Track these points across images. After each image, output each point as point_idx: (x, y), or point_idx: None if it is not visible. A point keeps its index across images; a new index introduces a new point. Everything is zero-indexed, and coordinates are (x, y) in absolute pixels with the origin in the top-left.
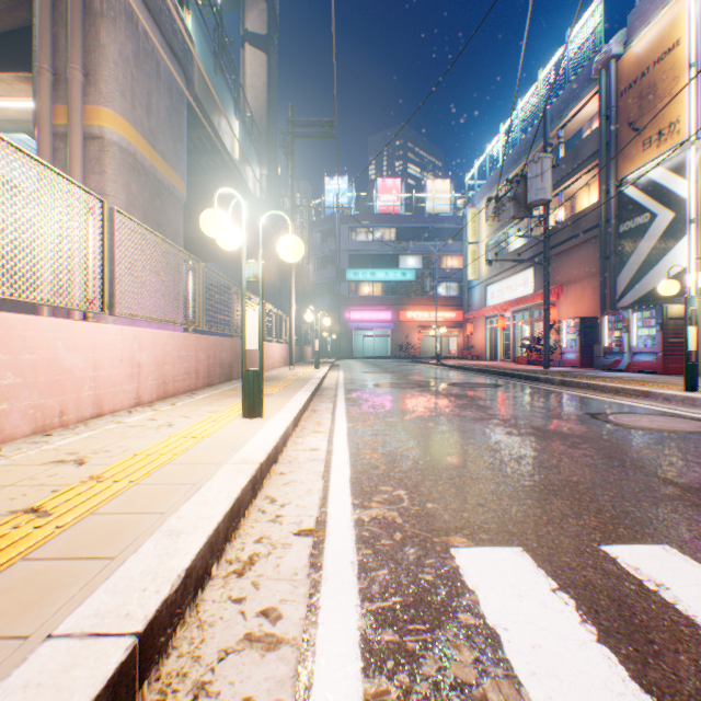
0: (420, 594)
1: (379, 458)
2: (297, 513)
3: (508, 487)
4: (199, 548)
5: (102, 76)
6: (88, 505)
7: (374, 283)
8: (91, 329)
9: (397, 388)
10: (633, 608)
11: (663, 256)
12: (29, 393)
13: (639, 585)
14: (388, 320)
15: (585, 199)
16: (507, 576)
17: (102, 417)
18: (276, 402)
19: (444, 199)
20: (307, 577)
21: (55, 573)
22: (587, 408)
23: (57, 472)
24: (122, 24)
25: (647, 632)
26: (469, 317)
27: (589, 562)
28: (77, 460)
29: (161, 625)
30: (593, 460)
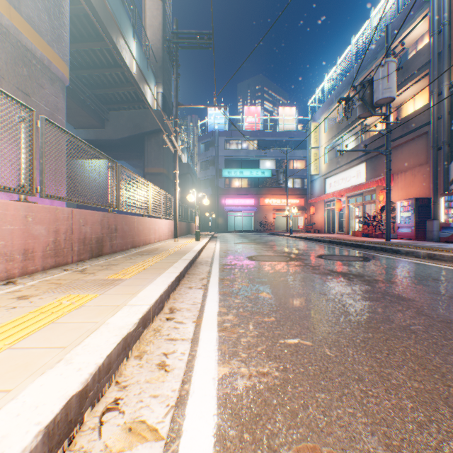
0: None
1: None
2: None
3: None
4: None
5: None
6: None
7: (242, 179)
8: None
9: (271, 262)
10: None
11: None
12: None
13: None
14: (252, 205)
15: (411, 106)
16: None
17: None
18: (100, 308)
19: (291, 121)
20: None
21: None
22: None
23: None
24: None
25: None
26: (312, 201)
27: None
28: None
29: None
30: None
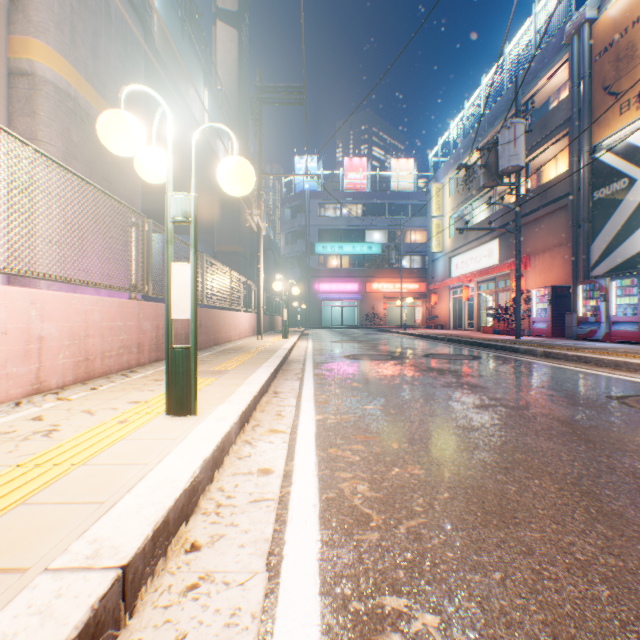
0: None
1: (366, 494)
2: None
3: None
4: None
5: (31, 1)
6: None
7: (341, 256)
8: None
9: (369, 360)
10: None
11: None
12: None
13: None
14: (355, 291)
15: (552, 170)
16: None
17: None
18: (226, 384)
19: (407, 177)
20: None
21: None
22: (601, 388)
23: None
24: None
25: None
26: (433, 287)
27: None
28: None
29: None
30: None
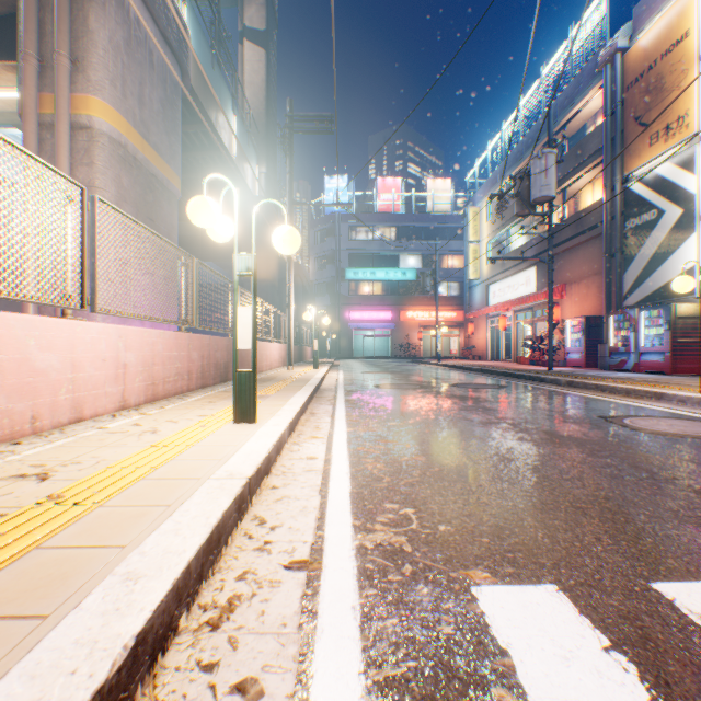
0: (439, 655)
1: (382, 468)
2: (289, 538)
3: (530, 505)
4: (159, 600)
5: (90, 63)
6: (34, 536)
7: (374, 282)
8: (69, 326)
9: (398, 389)
10: None
11: (671, 254)
12: None
13: None
14: (388, 320)
15: (589, 197)
16: (545, 628)
17: (81, 423)
18: (272, 405)
19: (444, 198)
20: (297, 631)
21: None
22: (599, 410)
23: (12, 490)
24: (112, 9)
25: None
26: (470, 316)
27: (642, 607)
28: (40, 474)
29: None
30: (618, 471)
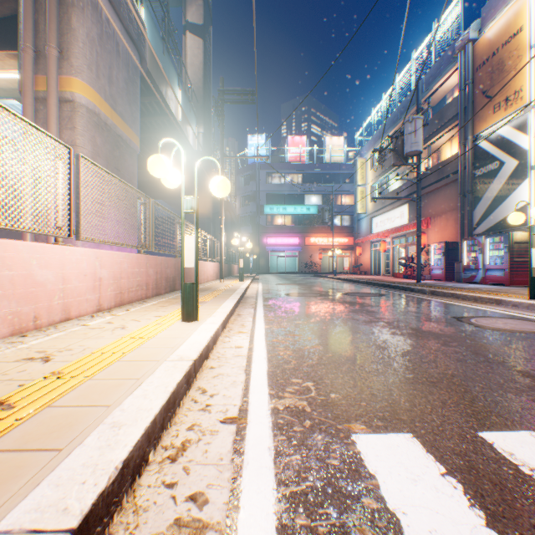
0: (327, 478)
1: (290, 354)
2: (223, 402)
3: (396, 380)
4: (137, 439)
5: (73, 52)
6: (46, 399)
7: (285, 215)
8: (60, 250)
9: (303, 296)
10: (514, 492)
11: (509, 195)
12: (7, 302)
13: (515, 470)
14: (296, 244)
15: (448, 151)
16: (402, 461)
17: (69, 321)
18: (209, 308)
19: (339, 152)
20: (230, 463)
21: (7, 465)
22: (453, 312)
23: (26, 368)
24: (88, 12)
25: (530, 516)
26: (358, 241)
27: (470, 448)
28: (44, 358)
29: (97, 517)
30: (462, 356)
